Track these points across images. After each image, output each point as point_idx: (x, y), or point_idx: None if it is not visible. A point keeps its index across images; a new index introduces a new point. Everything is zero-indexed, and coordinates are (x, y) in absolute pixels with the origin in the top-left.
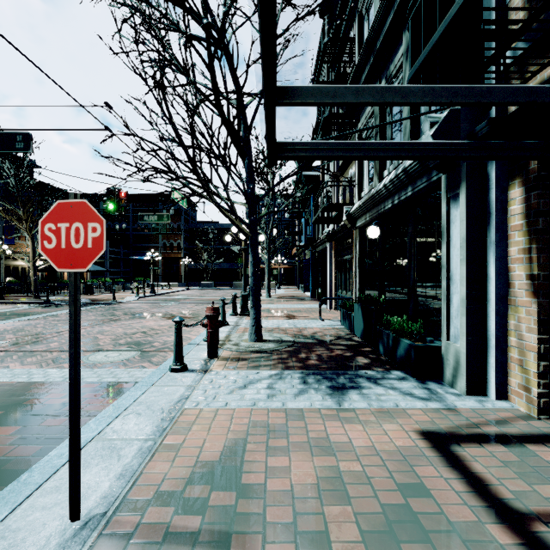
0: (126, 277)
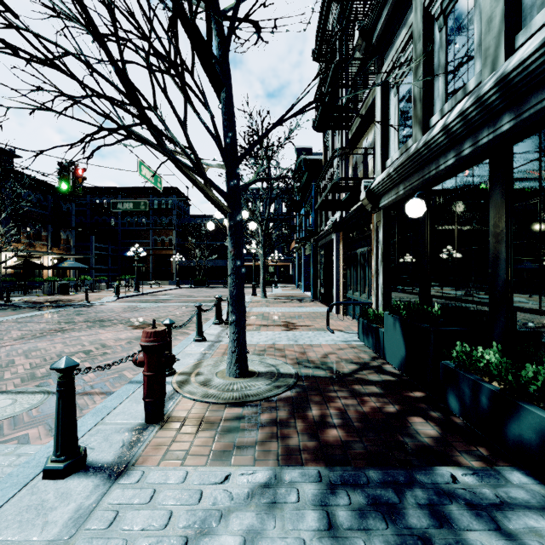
0: (115, 274)
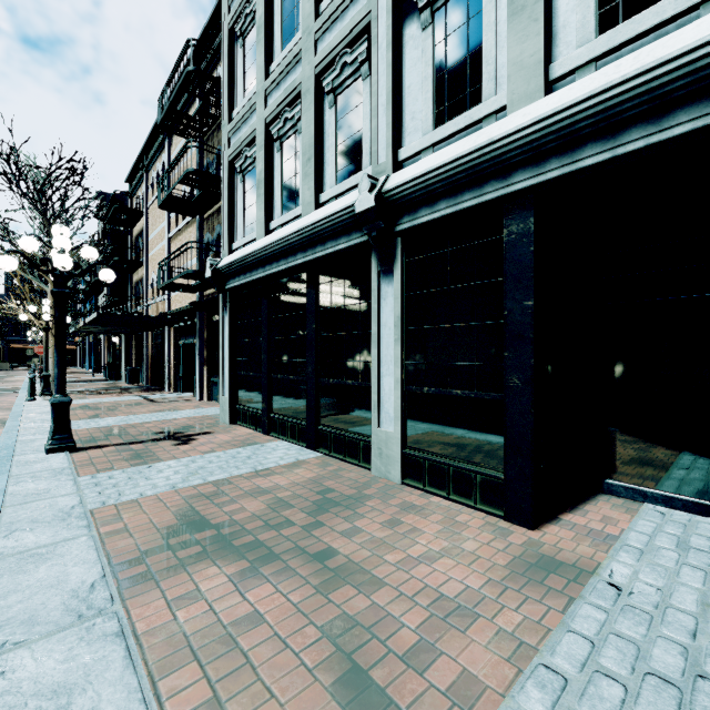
0: None
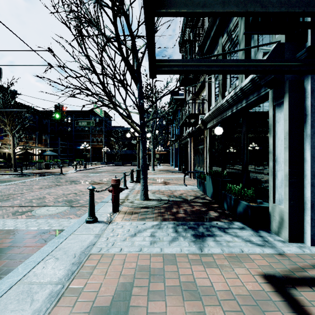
0: (70, 158)
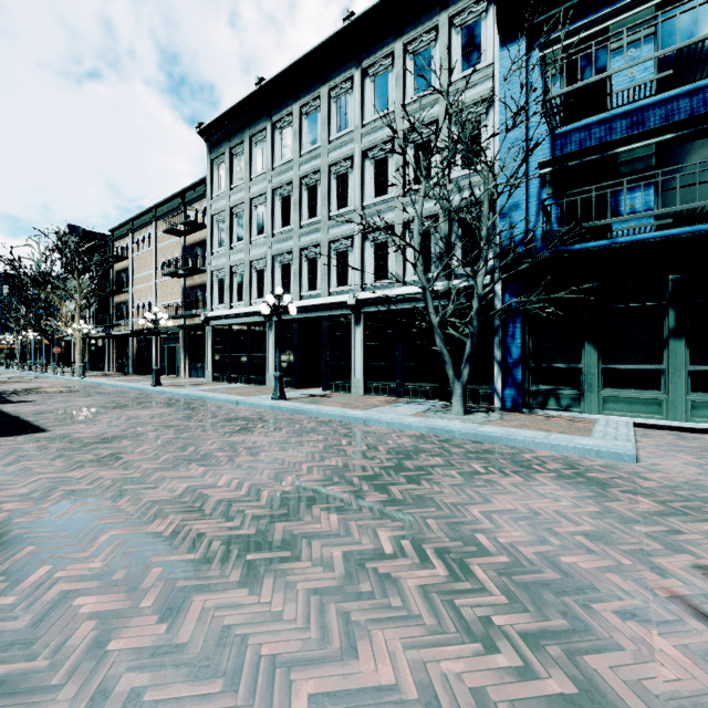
0: None
